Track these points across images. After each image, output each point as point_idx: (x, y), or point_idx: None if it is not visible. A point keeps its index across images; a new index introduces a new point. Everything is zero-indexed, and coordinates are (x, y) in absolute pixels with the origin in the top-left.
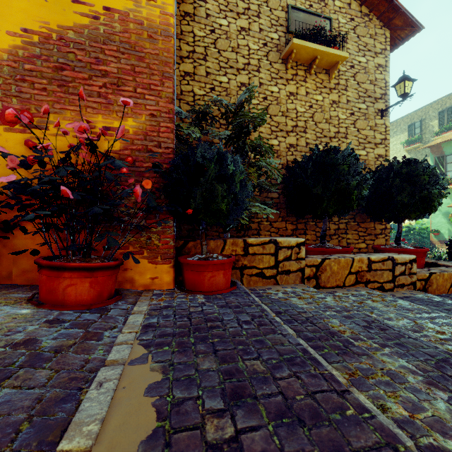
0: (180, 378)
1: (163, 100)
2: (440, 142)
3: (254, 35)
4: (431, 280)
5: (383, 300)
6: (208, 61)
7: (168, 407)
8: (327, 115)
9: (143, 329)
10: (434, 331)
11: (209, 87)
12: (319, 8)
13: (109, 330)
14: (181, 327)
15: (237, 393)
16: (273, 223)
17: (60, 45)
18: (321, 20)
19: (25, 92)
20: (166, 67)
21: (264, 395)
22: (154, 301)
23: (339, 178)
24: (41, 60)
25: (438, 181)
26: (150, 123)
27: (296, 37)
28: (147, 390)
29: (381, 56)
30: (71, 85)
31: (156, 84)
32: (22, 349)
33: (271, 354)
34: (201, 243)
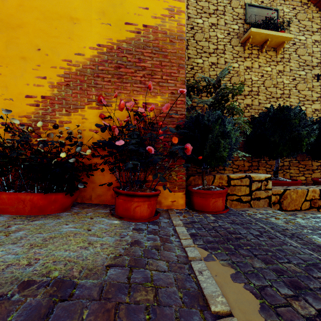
0: (247, 272)
1: (179, 83)
2: None
3: (221, 28)
4: None
5: None
6: (189, 49)
7: (256, 290)
8: (274, 81)
9: (192, 237)
10: None
11: (190, 67)
12: (268, 3)
13: (171, 236)
14: (216, 237)
15: (295, 285)
16: (234, 161)
17: (118, 52)
18: (272, 12)
19: (99, 84)
20: (180, 60)
21: (316, 288)
22: (181, 218)
23: (291, 129)
24: (107, 63)
25: None
26: (170, 99)
27: (253, 27)
28: (232, 278)
29: (317, 33)
30: (124, 77)
31: (174, 72)
32: (137, 246)
33: (296, 260)
34: (202, 178)
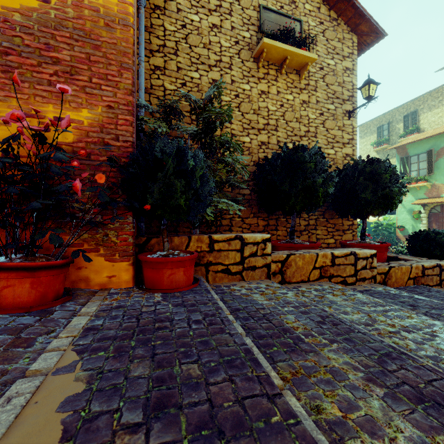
0: (104, 388)
1: (121, 92)
2: (405, 143)
3: (226, 33)
4: (390, 273)
5: (343, 294)
6: (179, 56)
7: (79, 423)
8: (297, 114)
9: (84, 332)
10: (385, 324)
11: (180, 83)
12: (290, 10)
13: (45, 334)
14: (126, 329)
15: (162, 403)
16: (245, 219)
17: (4, 28)
18: (291, 21)
19: None
20: (124, 57)
21: (190, 403)
22: (106, 301)
23: (306, 175)
24: None
25: (399, 179)
26: (106, 115)
27: (267, 37)
28: (62, 404)
29: (348, 59)
30: (17, 72)
31: (113, 74)
32: None
33: (212, 356)
34: (163, 239)
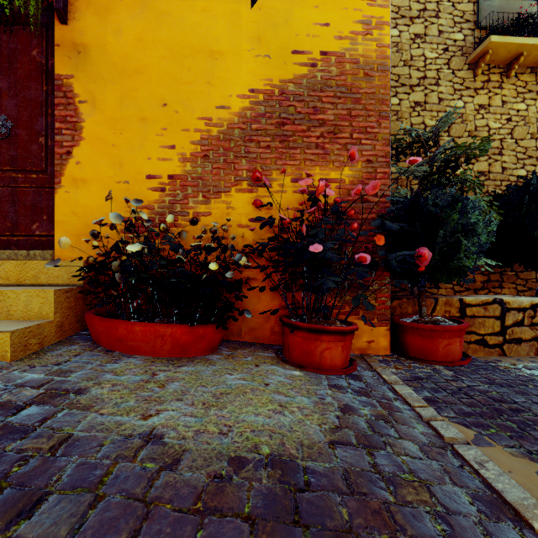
0: None
1: (379, 143)
2: None
3: (431, 41)
4: None
5: None
6: None
7: None
8: (533, 128)
9: (430, 404)
10: None
11: None
12: None
13: (394, 401)
14: (473, 406)
15: None
16: None
17: (281, 100)
18: (532, 4)
19: (252, 152)
20: (382, 105)
21: None
22: (392, 370)
23: None
24: (265, 118)
25: None
26: (366, 171)
27: (493, 33)
28: None
29: None
30: (291, 139)
31: (372, 126)
32: (354, 415)
33: None
34: (420, 303)
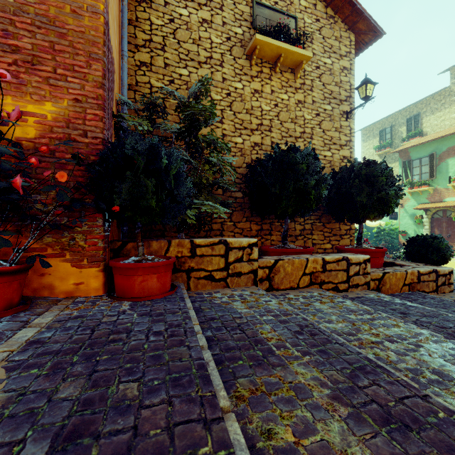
0: (18, 414)
1: (90, 84)
2: (407, 147)
3: (217, 28)
4: (384, 279)
5: (331, 301)
6: (167, 52)
7: None
8: (292, 115)
9: (25, 346)
10: (369, 334)
11: (168, 80)
12: (285, 6)
13: None
14: (75, 342)
15: (78, 432)
16: (237, 223)
17: None
18: (285, 17)
19: None
20: (94, 47)
21: (111, 431)
22: (67, 311)
23: (298, 177)
24: None
25: (395, 182)
26: (73, 109)
27: (260, 33)
28: None
29: (345, 58)
30: None
31: (81, 65)
32: None
33: (159, 372)
34: (137, 244)
